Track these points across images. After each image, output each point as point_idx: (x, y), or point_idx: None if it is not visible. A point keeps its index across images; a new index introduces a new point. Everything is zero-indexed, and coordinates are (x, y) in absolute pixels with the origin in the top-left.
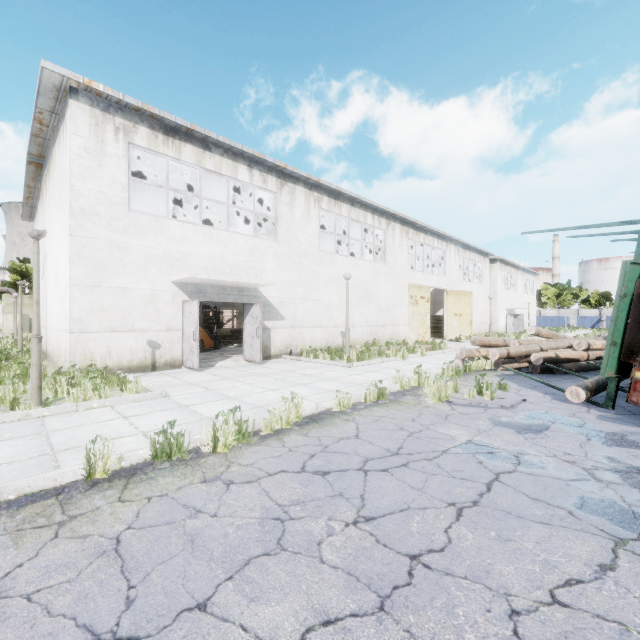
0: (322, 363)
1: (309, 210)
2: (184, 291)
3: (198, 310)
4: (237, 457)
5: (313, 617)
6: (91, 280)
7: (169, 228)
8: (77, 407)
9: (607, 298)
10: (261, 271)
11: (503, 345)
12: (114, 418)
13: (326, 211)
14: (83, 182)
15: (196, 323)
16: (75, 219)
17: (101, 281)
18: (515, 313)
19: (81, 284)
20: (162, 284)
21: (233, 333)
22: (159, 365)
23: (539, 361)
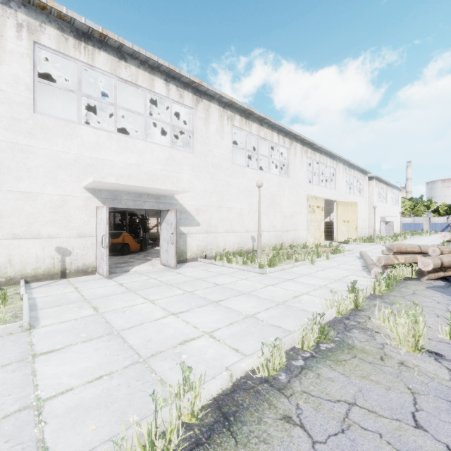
0: (235, 268)
1: (223, 126)
2: (98, 197)
3: (107, 216)
4: None
5: None
6: None
7: (81, 133)
8: None
9: None
10: (177, 180)
11: (418, 251)
12: None
13: (238, 128)
14: None
15: (105, 229)
16: None
17: None
18: (386, 220)
19: None
20: (73, 190)
21: None
22: (69, 272)
23: None
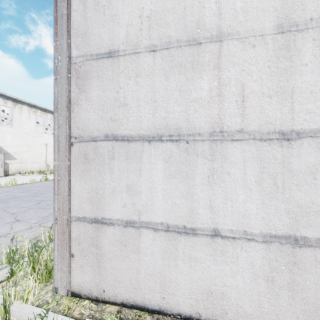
0: (34, 175)
1: (30, 115)
2: None
3: None
4: None
5: (11, 193)
6: None
7: None
8: None
9: None
10: (4, 140)
11: None
12: None
13: (39, 116)
14: None
15: None
16: None
17: None
18: None
19: None
20: None
21: None
22: None
23: None
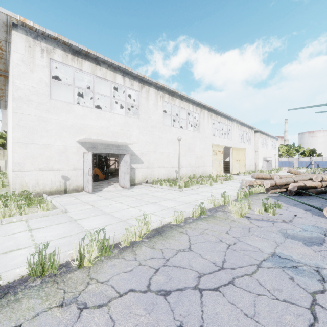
0: (164, 188)
1: (157, 102)
2: (84, 147)
3: (91, 158)
4: (97, 272)
5: None
6: (26, 139)
7: (75, 110)
8: (1, 222)
9: (314, 152)
10: (130, 135)
11: (269, 178)
12: (22, 231)
13: (167, 102)
14: (21, 80)
15: (90, 165)
16: (15, 103)
17: (32, 140)
18: (267, 160)
19: (19, 142)
20: (71, 142)
21: (116, 170)
22: (69, 190)
23: (295, 188)
